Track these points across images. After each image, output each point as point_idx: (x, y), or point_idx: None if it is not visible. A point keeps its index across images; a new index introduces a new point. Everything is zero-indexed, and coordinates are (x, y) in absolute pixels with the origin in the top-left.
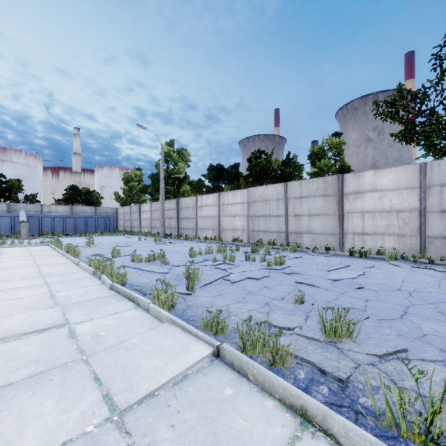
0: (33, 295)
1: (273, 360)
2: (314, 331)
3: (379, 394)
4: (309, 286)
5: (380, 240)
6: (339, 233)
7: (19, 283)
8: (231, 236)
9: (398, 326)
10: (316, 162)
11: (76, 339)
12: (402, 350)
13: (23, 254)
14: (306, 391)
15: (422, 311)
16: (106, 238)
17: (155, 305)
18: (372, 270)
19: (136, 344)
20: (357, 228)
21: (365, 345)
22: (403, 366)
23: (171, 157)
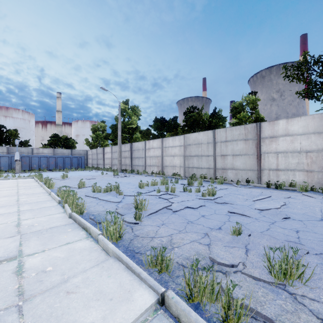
0: (2, 223)
1: (225, 316)
2: (259, 269)
3: None
4: (241, 216)
5: (291, 175)
6: (257, 169)
7: None
8: (171, 171)
9: None
10: (236, 115)
11: (21, 276)
12: None
13: (11, 185)
14: None
15: None
16: (78, 173)
17: (104, 237)
18: (290, 200)
19: (78, 286)
20: (272, 165)
21: (318, 289)
22: None
23: (127, 112)
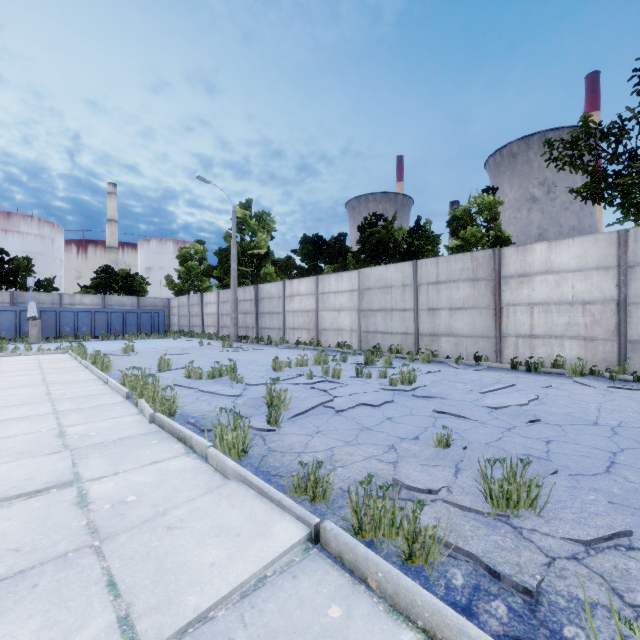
0: (32, 432)
1: (409, 552)
2: (472, 495)
3: (597, 618)
4: (456, 418)
5: (557, 346)
6: (495, 335)
7: (15, 411)
8: (334, 340)
9: (605, 487)
10: (458, 231)
11: (87, 509)
12: (623, 532)
13: (28, 365)
14: (469, 613)
15: (639, 461)
16: (152, 342)
17: (217, 450)
18: (549, 392)
19: (183, 519)
20: (523, 329)
21: (558, 521)
22: (628, 563)
23: (248, 224)
